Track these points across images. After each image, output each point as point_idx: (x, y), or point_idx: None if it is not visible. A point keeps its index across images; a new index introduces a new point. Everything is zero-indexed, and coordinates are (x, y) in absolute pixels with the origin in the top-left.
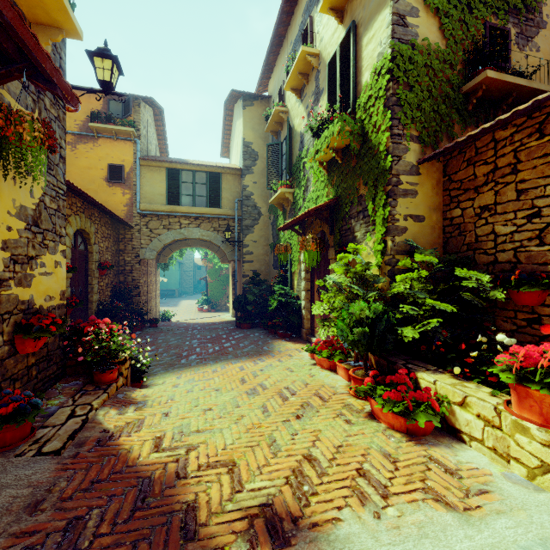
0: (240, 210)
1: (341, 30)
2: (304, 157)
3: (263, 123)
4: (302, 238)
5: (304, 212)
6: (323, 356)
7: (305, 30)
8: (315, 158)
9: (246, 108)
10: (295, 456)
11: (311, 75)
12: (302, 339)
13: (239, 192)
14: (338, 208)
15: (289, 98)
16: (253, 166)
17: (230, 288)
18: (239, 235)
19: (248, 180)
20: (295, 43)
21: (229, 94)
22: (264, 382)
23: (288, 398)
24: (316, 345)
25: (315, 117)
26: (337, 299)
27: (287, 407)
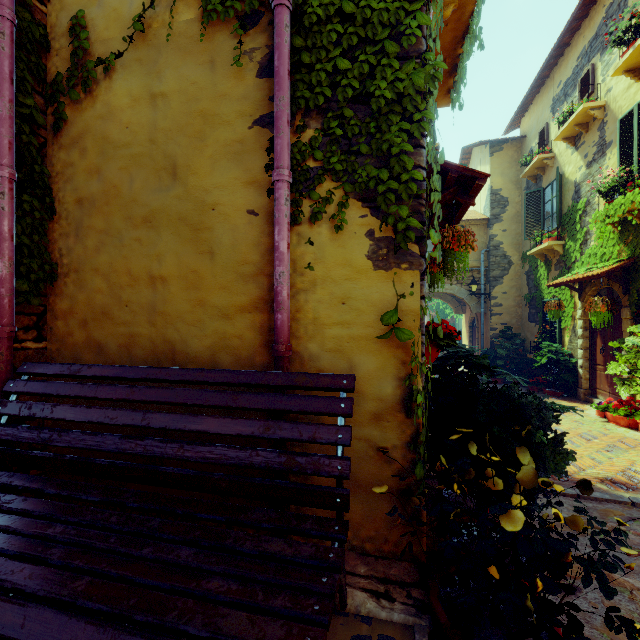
0: (485, 261)
1: (639, 87)
2: (581, 209)
3: (514, 165)
4: (589, 300)
5: (591, 274)
6: (620, 413)
7: (583, 77)
8: (606, 222)
9: (493, 155)
10: (617, 467)
11: (592, 124)
12: (579, 399)
13: (484, 242)
14: (635, 268)
15: (555, 142)
16: (501, 213)
17: (464, 340)
18: (484, 287)
19: (496, 229)
20: (565, 86)
21: (474, 144)
22: (557, 427)
23: (590, 439)
24: (608, 404)
25: (606, 182)
26: (639, 361)
27: (593, 444)
